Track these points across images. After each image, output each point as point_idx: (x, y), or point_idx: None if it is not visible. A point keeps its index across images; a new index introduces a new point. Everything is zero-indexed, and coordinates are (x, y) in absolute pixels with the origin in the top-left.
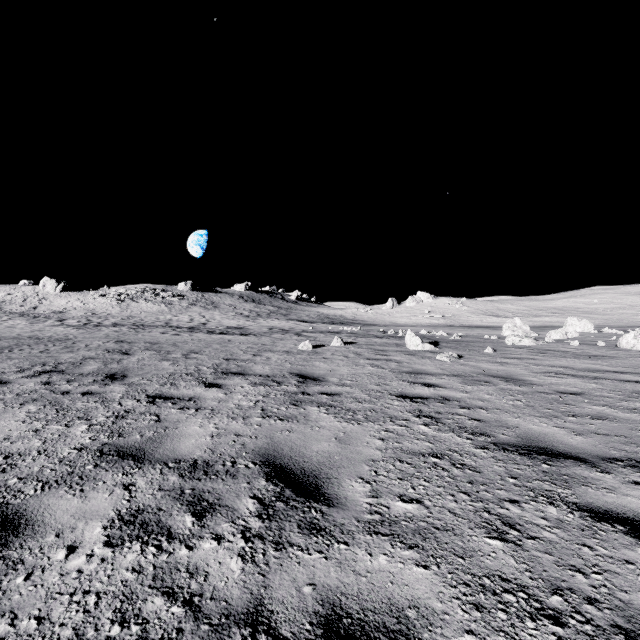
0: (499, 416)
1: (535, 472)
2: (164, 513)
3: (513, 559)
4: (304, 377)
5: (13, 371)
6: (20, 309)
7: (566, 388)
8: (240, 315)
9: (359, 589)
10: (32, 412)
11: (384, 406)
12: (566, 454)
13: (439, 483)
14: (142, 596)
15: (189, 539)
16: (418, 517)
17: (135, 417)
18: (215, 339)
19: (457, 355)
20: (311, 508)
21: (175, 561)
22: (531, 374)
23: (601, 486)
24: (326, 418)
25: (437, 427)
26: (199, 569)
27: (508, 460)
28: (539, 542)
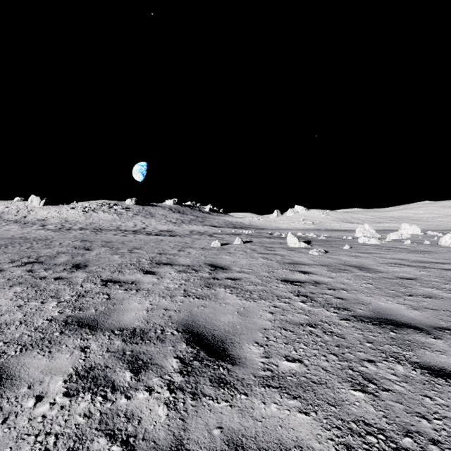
0: (356, 295)
1: (385, 338)
2: (110, 370)
3: (373, 407)
4: (215, 266)
5: (6, 262)
6: (14, 218)
7: (404, 275)
8: (169, 222)
9: (256, 432)
10: (18, 292)
11: (272, 288)
12: (407, 324)
13: (314, 346)
14: (90, 437)
15: (128, 390)
16: (299, 373)
17: (92, 296)
18: (151, 239)
19: (324, 250)
20: (219, 366)
21: (116, 408)
22: (378, 264)
23: (435, 349)
24: (230, 297)
25: (311, 304)
26: (134, 415)
27: (365, 329)
28: (392, 393)
